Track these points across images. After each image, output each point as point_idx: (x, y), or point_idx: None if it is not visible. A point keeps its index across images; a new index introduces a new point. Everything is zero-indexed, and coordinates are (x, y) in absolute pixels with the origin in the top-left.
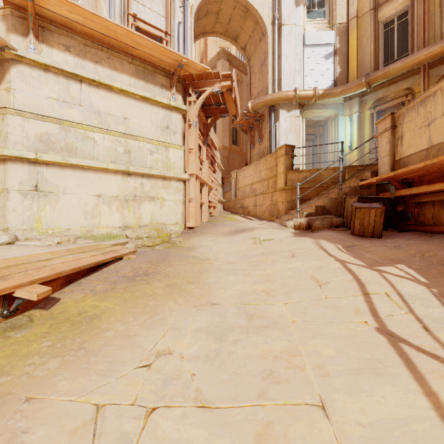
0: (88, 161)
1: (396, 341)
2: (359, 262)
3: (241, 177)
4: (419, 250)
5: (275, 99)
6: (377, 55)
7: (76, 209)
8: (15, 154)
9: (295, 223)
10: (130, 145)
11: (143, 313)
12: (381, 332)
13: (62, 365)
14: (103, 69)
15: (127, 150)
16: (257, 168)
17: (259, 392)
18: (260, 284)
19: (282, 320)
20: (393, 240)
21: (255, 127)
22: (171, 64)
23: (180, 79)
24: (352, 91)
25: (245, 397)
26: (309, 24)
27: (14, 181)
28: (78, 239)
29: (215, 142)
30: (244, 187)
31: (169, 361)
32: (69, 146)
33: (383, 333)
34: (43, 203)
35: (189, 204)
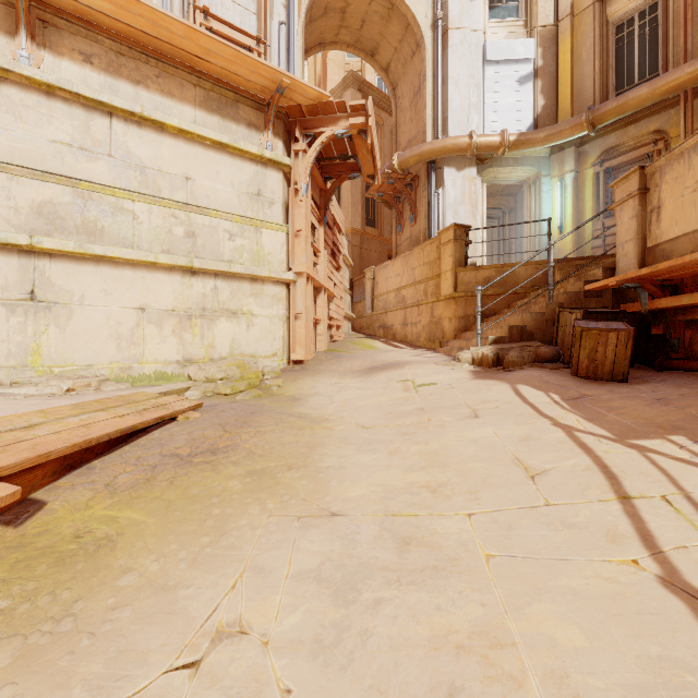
0: (122, 251)
1: None
2: (599, 430)
3: (381, 279)
4: None
5: (438, 150)
6: (605, 78)
7: (102, 331)
8: None
9: (474, 354)
10: (195, 223)
11: (199, 535)
12: (672, 589)
13: (18, 661)
14: (149, 95)
15: (191, 232)
16: (408, 263)
17: None
18: (419, 471)
19: (467, 554)
20: (651, 387)
21: (405, 197)
22: (265, 87)
23: (279, 114)
24: (565, 136)
25: None
26: (492, 28)
27: None
28: (104, 383)
29: (339, 221)
30: (386, 294)
31: (239, 654)
32: (90, 225)
33: (678, 590)
34: (44, 322)
35: (295, 322)
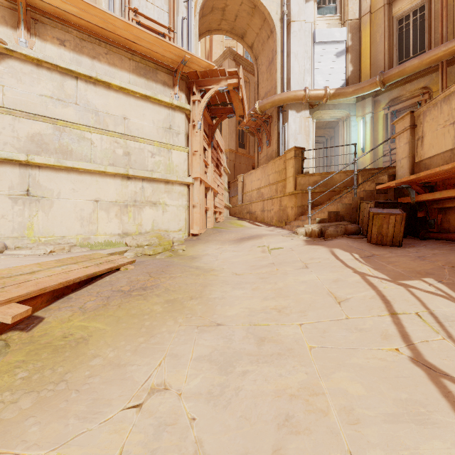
0: (84, 164)
1: (437, 376)
2: (381, 275)
3: (248, 182)
4: (447, 262)
5: (284, 99)
6: (391, 53)
7: (71, 215)
8: (4, 156)
9: (306, 229)
10: (129, 146)
11: (138, 336)
12: (417, 363)
13: (36, 404)
14: (101, 65)
15: (127, 152)
16: (265, 171)
17: (273, 446)
18: (271, 300)
19: (298, 346)
20: (416, 249)
21: (263, 129)
22: (174, 60)
23: (183, 77)
24: (365, 90)
25: (256, 454)
26: (319, 21)
27: (3, 185)
28: (73, 248)
29: (221, 144)
30: (251, 192)
31: (164, 400)
32: (64, 148)
33: (420, 364)
34: (35, 209)
35: (193, 209)
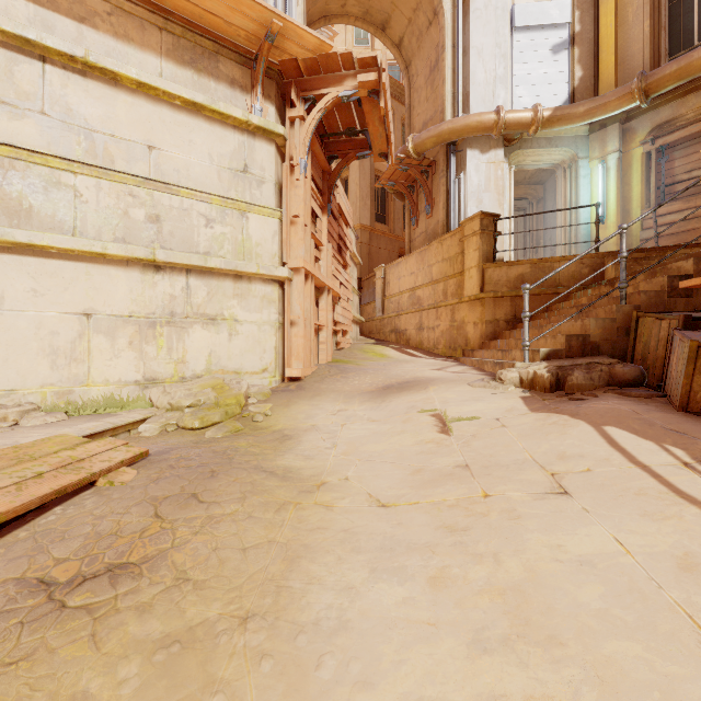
0: (56, 238)
1: None
2: None
3: (393, 278)
4: None
5: (459, 129)
6: (656, 41)
7: (30, 344)
8: None
9: (522, 373)
10: (159, 204)
11: None
12: None
13: None
14: (98, 37)
15: (155, 216)
16: (424, 259)
17: None
18: (501, 653)
19: None
20: None
21: (419, 187)
22: (251, 33)
23: (271, 71)
24: (610, 108)
25: None
26: None
27: None
28: (28, 415)
29: (346, 212)
30: (399, 295)
31: None
32: (12, 203)
33: None
34: None
35: (290, 329)
